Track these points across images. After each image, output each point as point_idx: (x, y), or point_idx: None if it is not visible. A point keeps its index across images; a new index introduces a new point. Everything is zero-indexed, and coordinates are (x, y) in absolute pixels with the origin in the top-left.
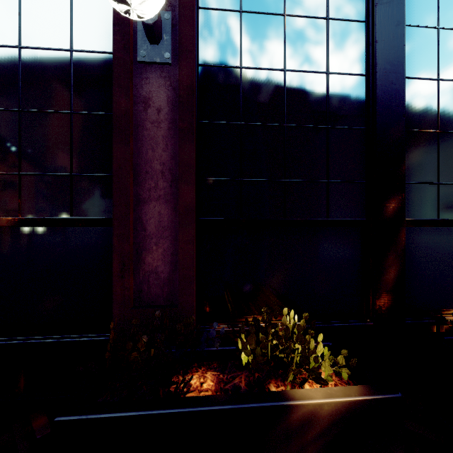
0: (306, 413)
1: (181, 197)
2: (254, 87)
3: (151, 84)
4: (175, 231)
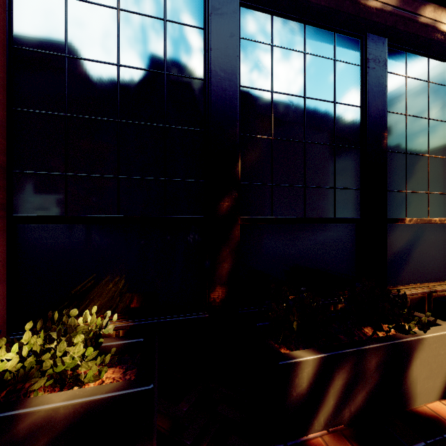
0: (37, 419)
1: None
2: (82, 78)
3: None
4: None
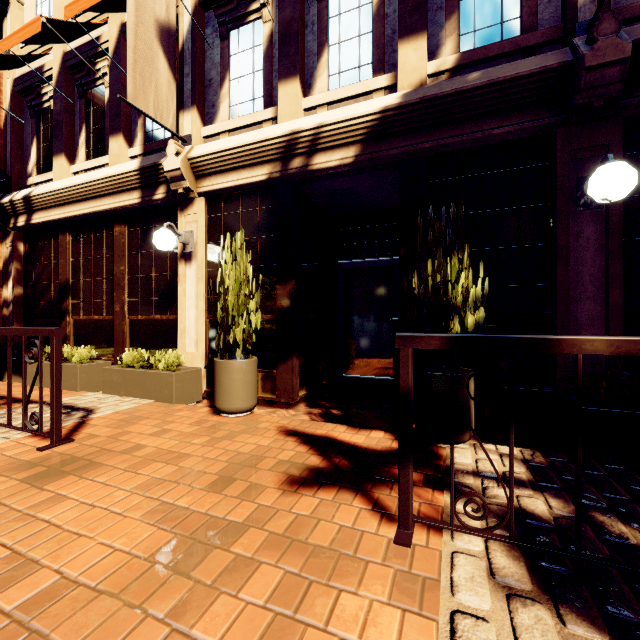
0: None
1: (611, 298)
2: None
3: (581, 222)
4: (601, 322)
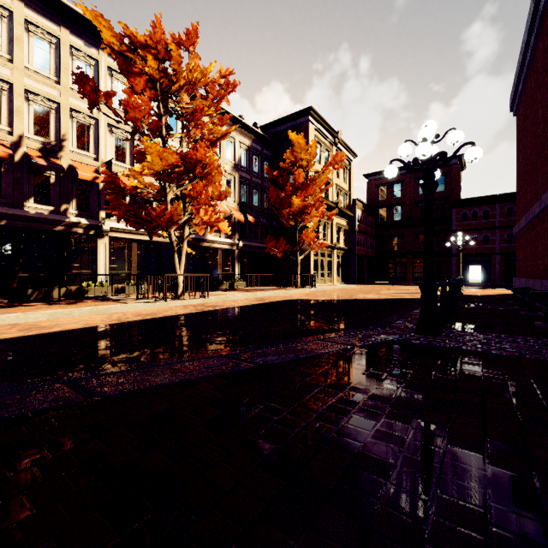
0: None
1: None
2: None
3: None
4: None
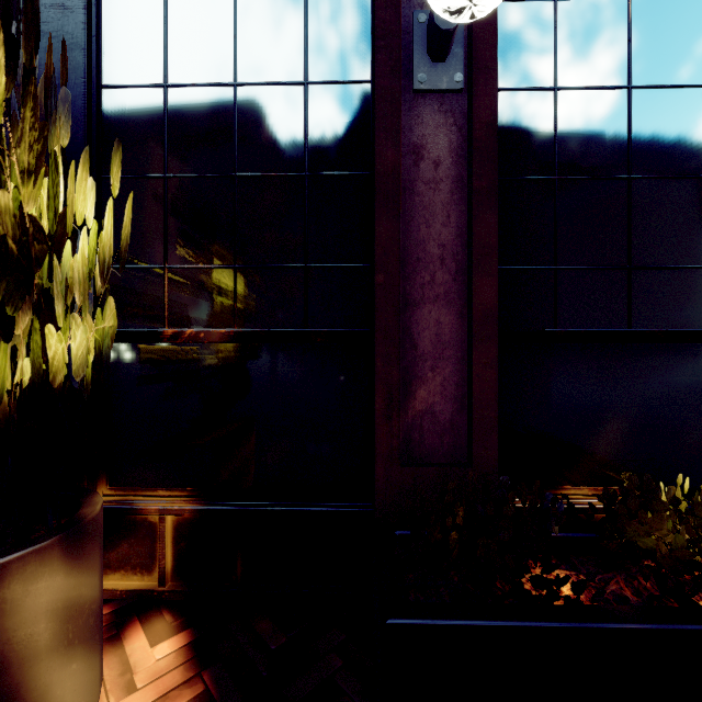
0: None
1: (477, 297)
2: (577, 118)
3: (424, 124)
4: (461, 350)
